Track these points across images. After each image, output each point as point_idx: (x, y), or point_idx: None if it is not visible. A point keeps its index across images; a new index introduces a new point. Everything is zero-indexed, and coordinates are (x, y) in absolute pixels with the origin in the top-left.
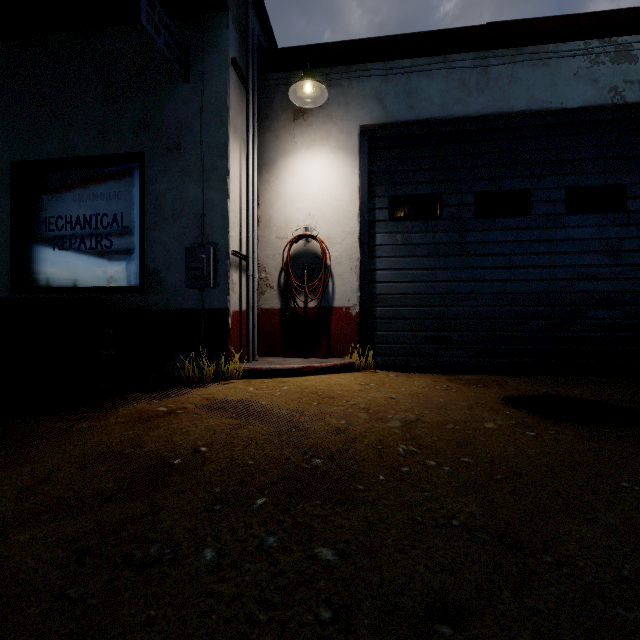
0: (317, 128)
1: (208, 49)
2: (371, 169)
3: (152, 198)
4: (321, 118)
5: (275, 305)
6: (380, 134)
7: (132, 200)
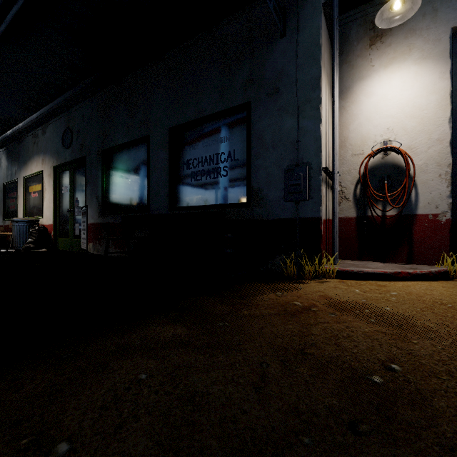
0: (396, 46)
1: (302, 3)
2: None
3: (256, 135)
4: (401, 35)
5: (350, 214)
6: None
7: (241, 139)
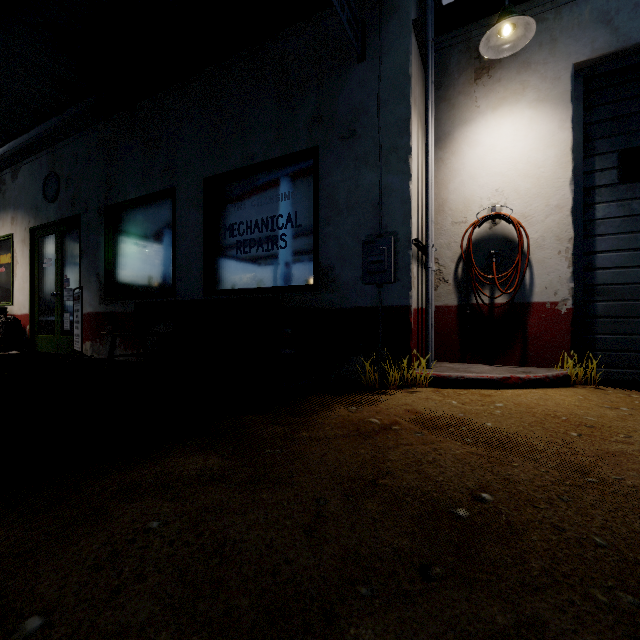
0: (507, 82)
1: (386, 18)
2: (587, 119)
3: (326, 192)
4: (513, 69)
5: (450, 302)
6: (604, 69)
7: (305, 198)
